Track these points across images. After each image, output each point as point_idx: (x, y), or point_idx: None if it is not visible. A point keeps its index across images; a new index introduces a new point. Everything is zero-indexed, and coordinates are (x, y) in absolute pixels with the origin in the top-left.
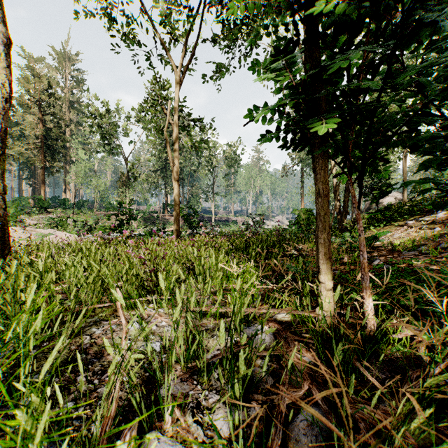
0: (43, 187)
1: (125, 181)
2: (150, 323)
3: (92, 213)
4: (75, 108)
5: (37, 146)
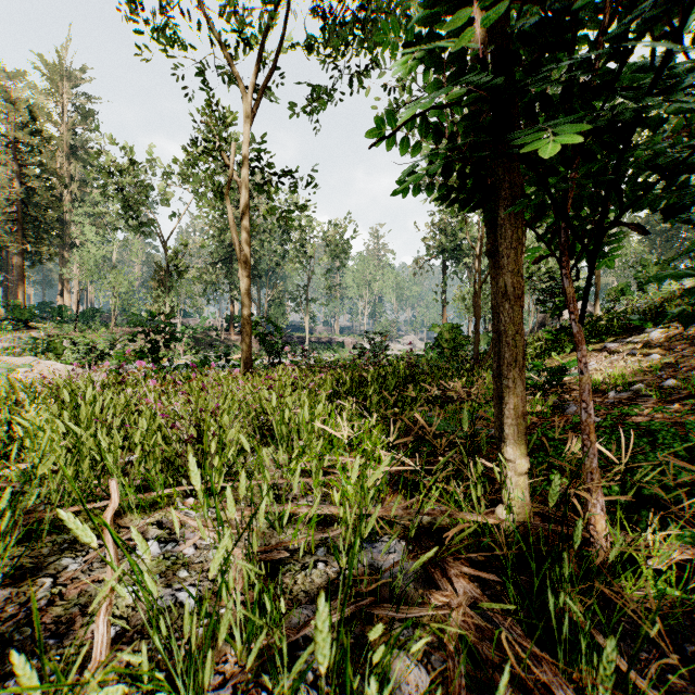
0: (22, 286)
1: (164, 279)
2: (182, 542)
3: (108, 331)
4: (80, 158)
5: (12, 218)
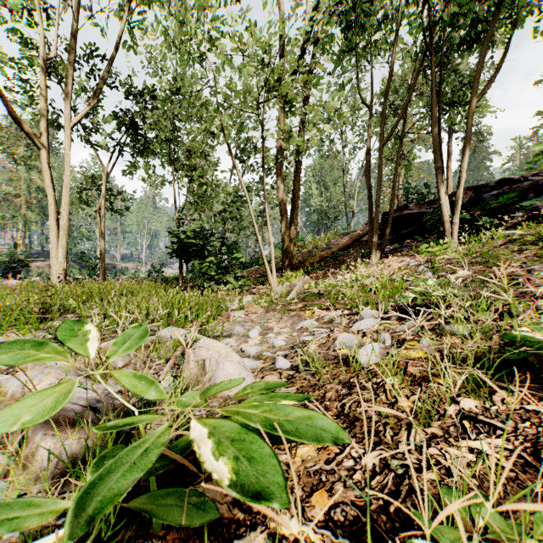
0: None
1: None
2: None
3: None
4: None
5: None
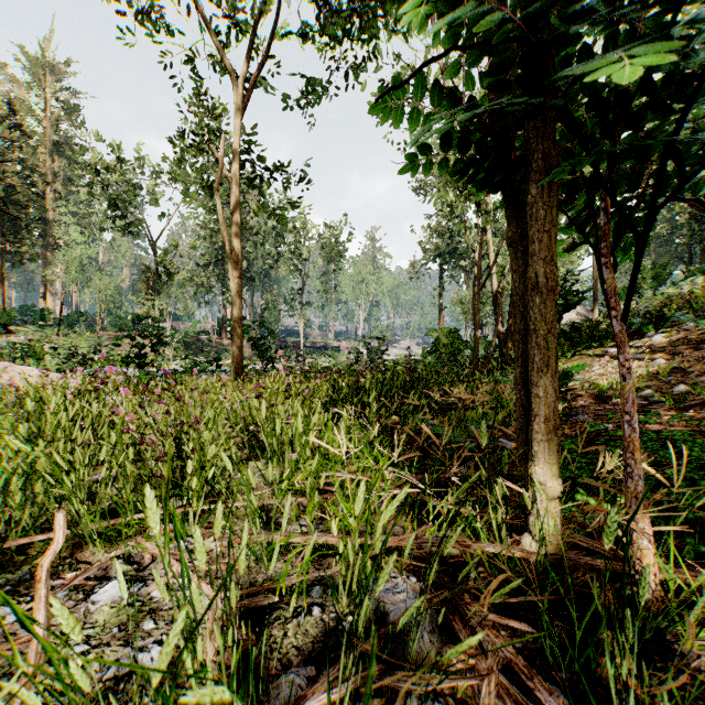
0: (1, 288)
1: (153, 281)
2: (151, 582)
3: (94, 335)
4: (64, 155)
5: None
